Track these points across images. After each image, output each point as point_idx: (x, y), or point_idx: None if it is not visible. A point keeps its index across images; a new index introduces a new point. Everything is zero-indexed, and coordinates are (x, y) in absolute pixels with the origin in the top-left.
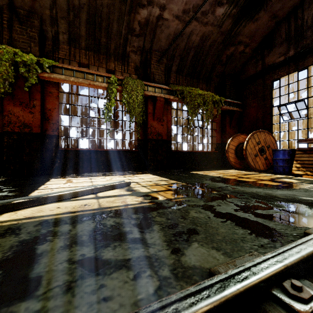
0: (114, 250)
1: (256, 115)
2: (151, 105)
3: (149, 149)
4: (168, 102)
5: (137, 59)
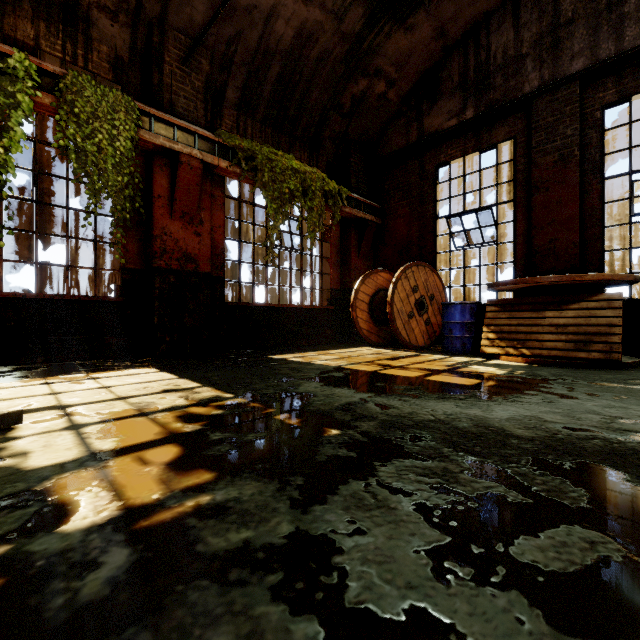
0: None
1: (407, 233)
2: (165, 177)
3: (157, 298)
4: (217, 180)
5: (119, 37)
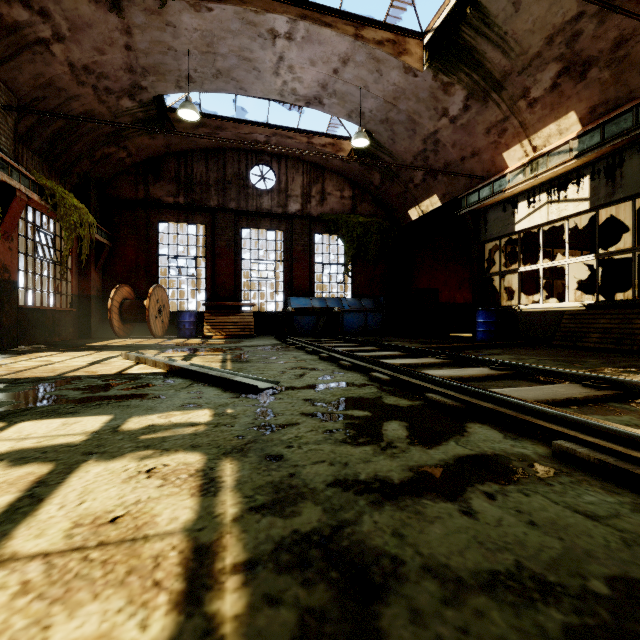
0: (286, 357)
1: (136, 259)
2: None
3: None
4: None
5: None
